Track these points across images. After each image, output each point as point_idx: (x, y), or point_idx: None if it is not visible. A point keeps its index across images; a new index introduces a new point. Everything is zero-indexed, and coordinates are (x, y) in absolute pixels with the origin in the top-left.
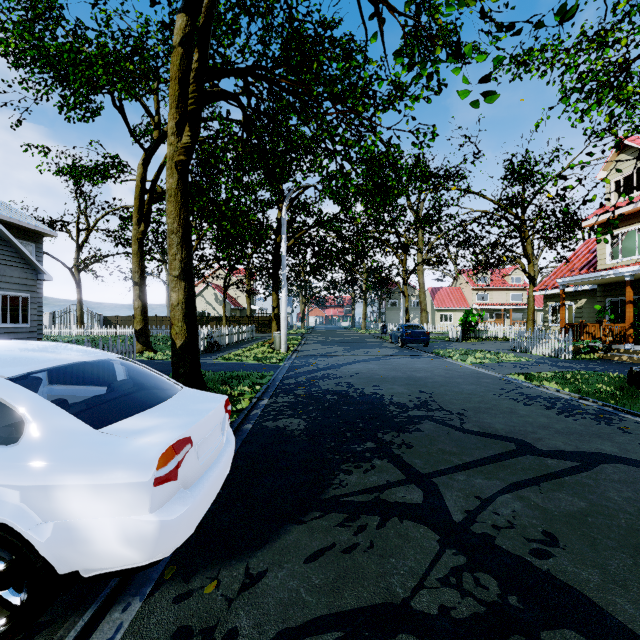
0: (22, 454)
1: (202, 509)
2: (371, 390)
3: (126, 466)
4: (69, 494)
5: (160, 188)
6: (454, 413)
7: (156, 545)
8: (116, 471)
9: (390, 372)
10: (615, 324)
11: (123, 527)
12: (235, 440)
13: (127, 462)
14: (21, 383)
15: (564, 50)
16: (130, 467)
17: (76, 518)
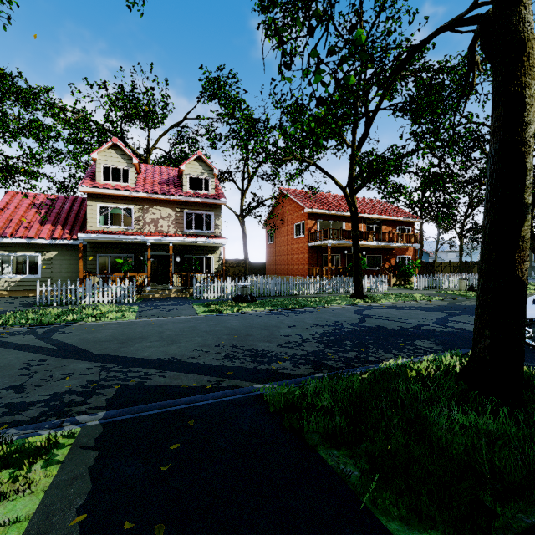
0: None
1: None
2: (306, 335)
3: None
4: None
5: None
6: (337, 322)
7: None
8: None
9: (204, 335)
10: (139, 274)
11: None
12: None
13: None
14: None
15: (252, 123)
16: None
17: None
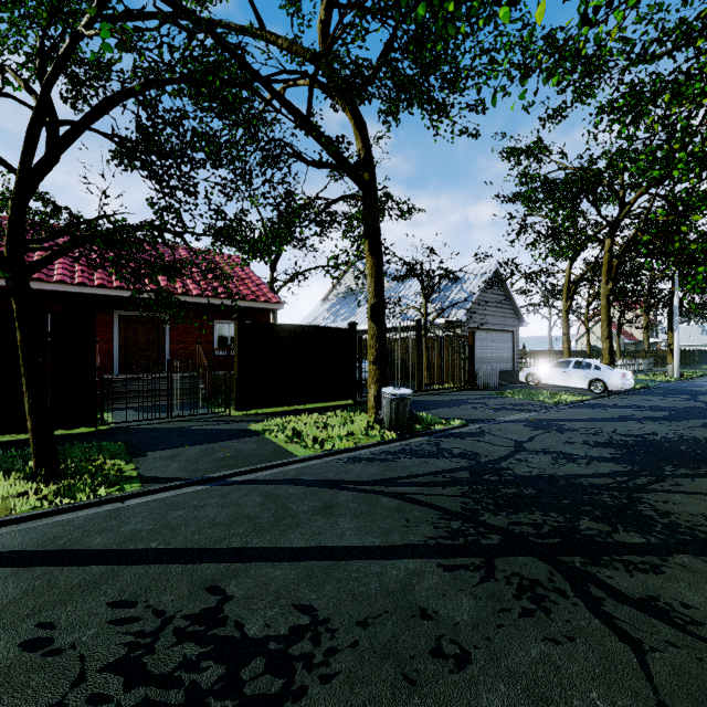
0: (601, 372)
1: (628, 386)
2: None
3: (617, 374)
4: (609, 376)
5: (576, 275)
6: None
7: (621, 385)
8: (615, 374)
9: None
10: None
11: (617, 381)
12: (633, 391)
13: (617, 373)
14: (583, 367)
15: None
16: (617, 374)
17: (610, 379)
